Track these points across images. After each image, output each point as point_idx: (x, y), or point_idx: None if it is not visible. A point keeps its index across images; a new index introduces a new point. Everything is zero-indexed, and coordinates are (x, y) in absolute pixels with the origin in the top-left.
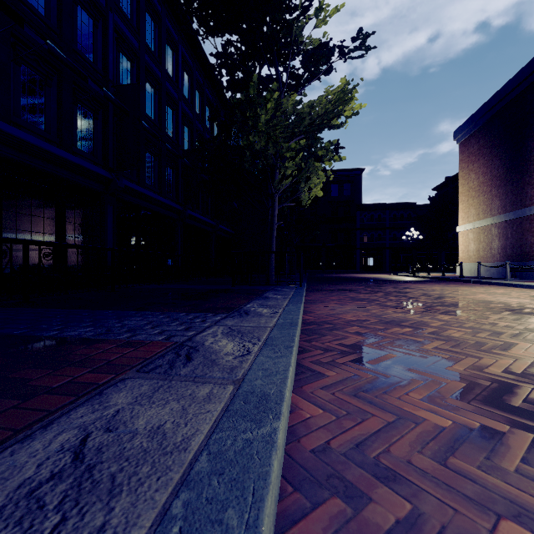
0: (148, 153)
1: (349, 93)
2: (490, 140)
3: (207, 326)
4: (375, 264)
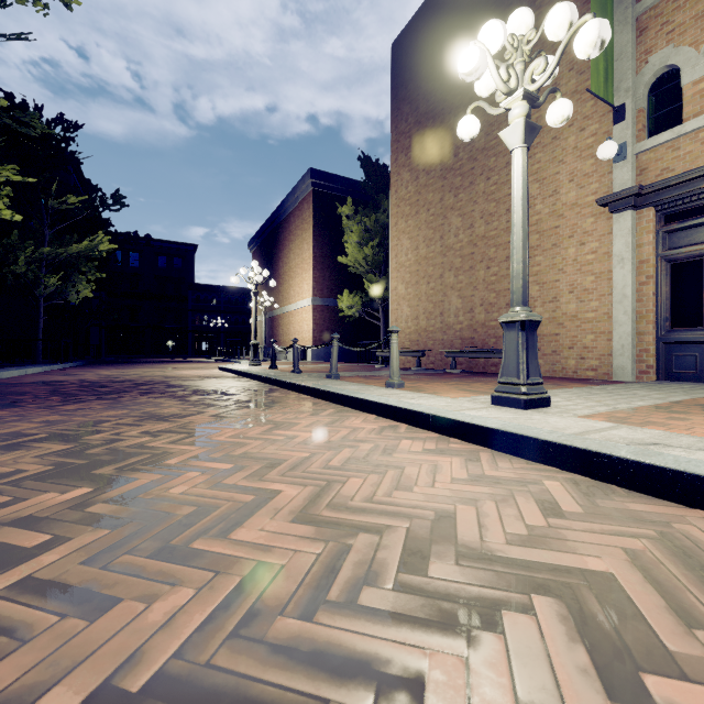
0: None
1: (95, 245)
2: (261, 259)
3: None
4: (211, 349)
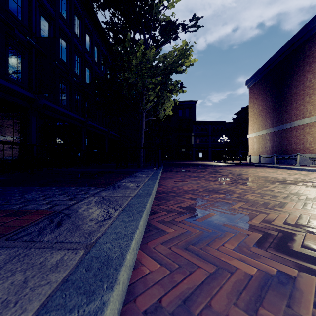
0: (62, 83)
1: (187, 51)
2: (265, 86)
3: (86, 197)
4: (203, 156)
